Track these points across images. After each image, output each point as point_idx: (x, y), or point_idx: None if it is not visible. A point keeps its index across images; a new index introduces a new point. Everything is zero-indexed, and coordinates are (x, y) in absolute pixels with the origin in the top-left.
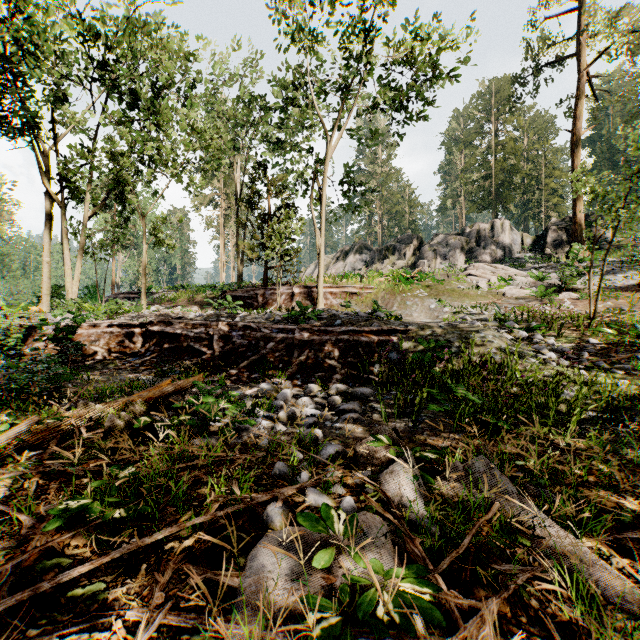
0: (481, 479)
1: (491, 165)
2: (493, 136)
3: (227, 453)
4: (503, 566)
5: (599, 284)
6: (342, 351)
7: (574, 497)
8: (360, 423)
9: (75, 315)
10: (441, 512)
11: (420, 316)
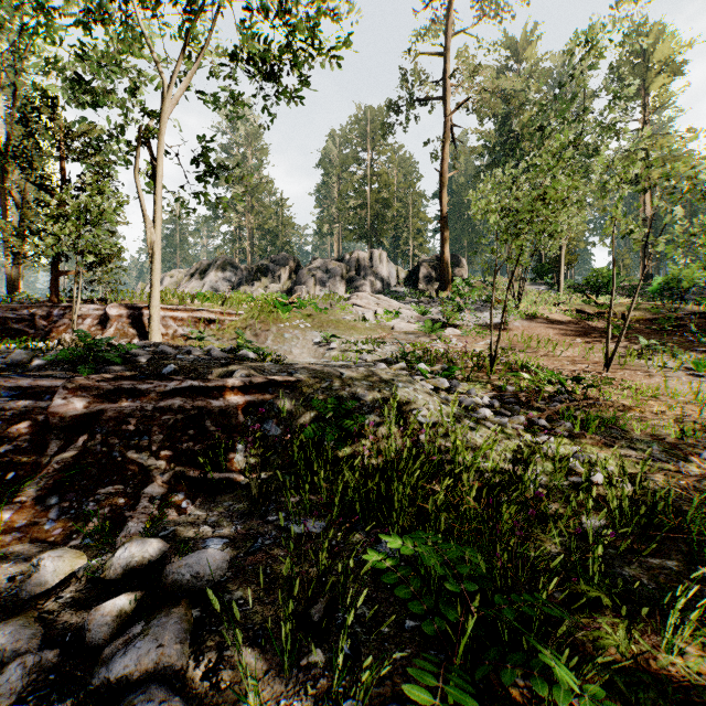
0: None
1: (367, 195)
2: (369, 165)
3: None
4: None
5: (502, 320)
6: (170, 430)
7: None
8: None
9: None
10: None
11: (302, 353)
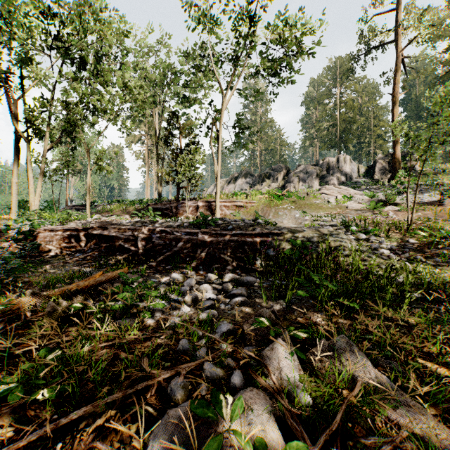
0: (342, 354)
1: (337, 117)
2: (338, 97)
3: (142, 332)
4: (369, 439)
5: (415, 200)
6: (233, 248)
7: (415, 368)
8: (246, 304)
9: (33, 222)
10: (312, 384)
11: (288, 222)
